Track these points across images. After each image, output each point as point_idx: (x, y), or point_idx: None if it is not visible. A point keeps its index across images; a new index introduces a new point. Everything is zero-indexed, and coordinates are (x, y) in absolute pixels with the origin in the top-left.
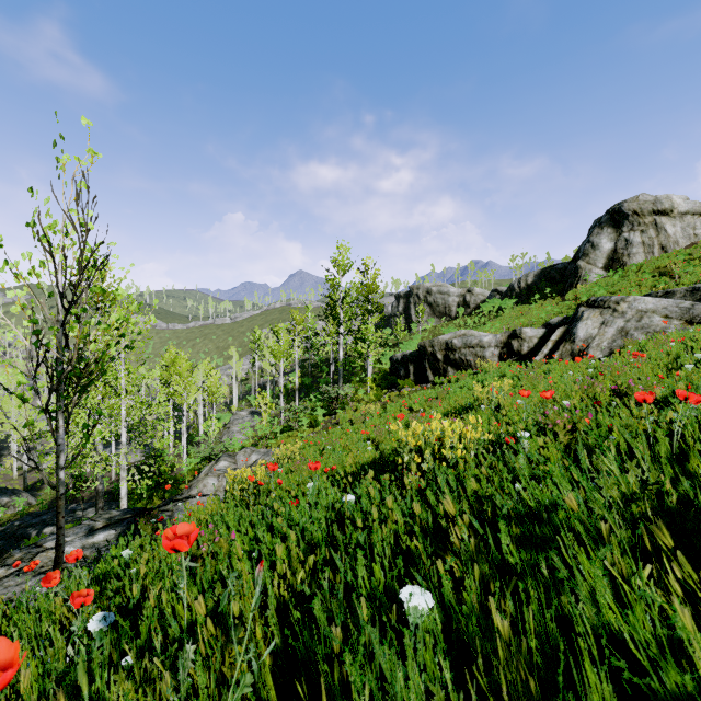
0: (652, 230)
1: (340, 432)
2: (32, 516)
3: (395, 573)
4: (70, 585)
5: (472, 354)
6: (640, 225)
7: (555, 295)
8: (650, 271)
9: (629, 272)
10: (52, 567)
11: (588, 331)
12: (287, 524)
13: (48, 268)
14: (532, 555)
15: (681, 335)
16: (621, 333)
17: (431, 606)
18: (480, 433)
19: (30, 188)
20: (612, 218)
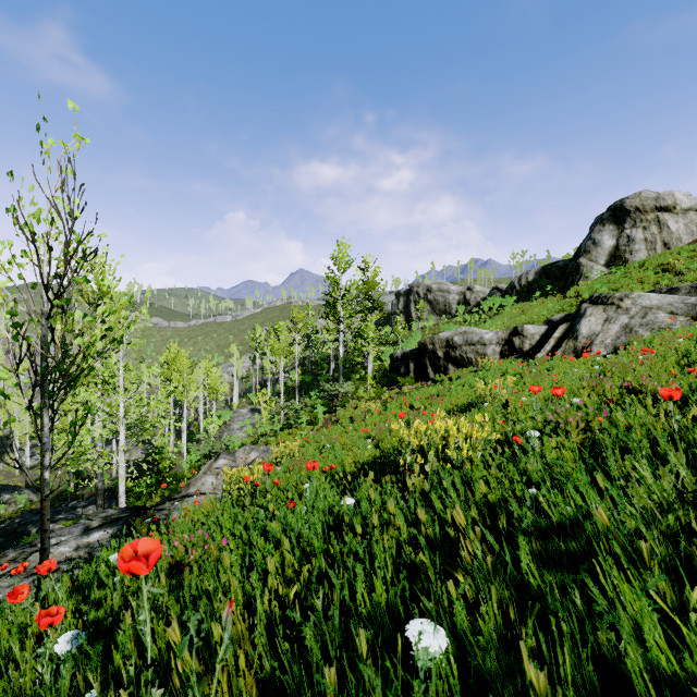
0: (654, 227)
1: (339, 429)
2: (32, 513)
3: (399, 590)
4: (49, 594)
5: (473, 351)
6: (642, 221)
7: (556, 292)
8: (652, 267)
9: (631, 269)
10: None
11: (592, 328)
12: (283, 527)
13: (31, 258)
14: (557, 575)
15: (688, 332)
16: (625, 330)
17: (444, 646)
18: (487, 432)
19: (10, 173)
20: (614, 215)
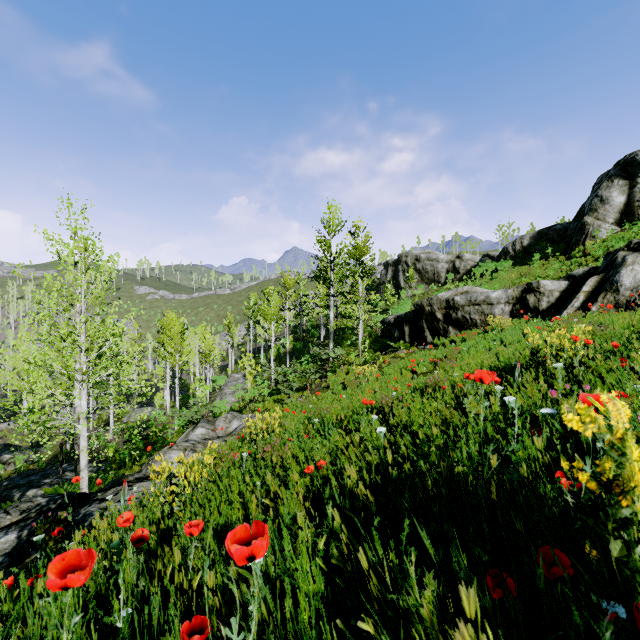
0: None
1: (330, 397)
2: (21, 476)
3: None
4: None
5: (478, 312)
6: None
7: (558, 254)
8: None
9: None
10: None
11: (637, 277)
12: None
13: None
14: None
15: None
16: None
17: None
18: None
19: None
20: (624, 169)
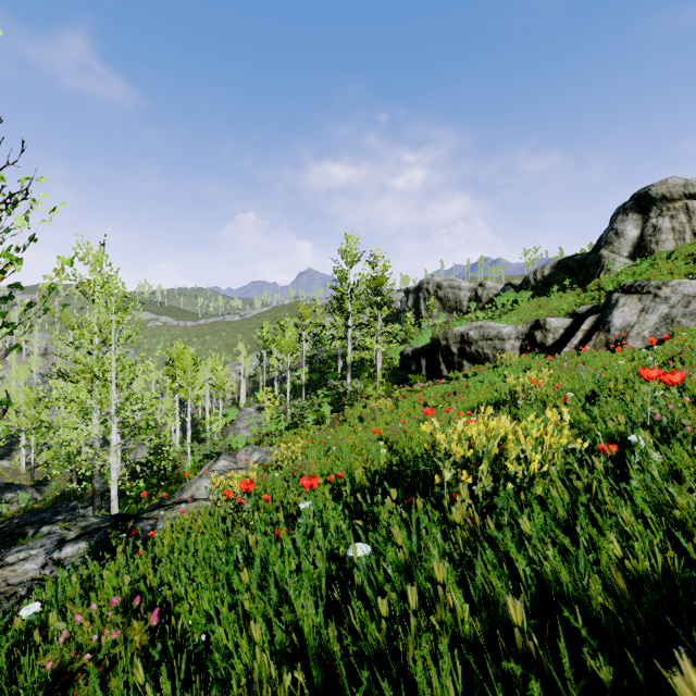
0: (683, 215)
1: (347, 429)
2: (32, 513)
3: None
4: None
5: (490, 346)
6: (669, 209)
7: (575, 286)
8: (681, 258)
9: (658, 260)
10: (0, 592)
11: (626, 319)
12: (263, 576)
13: None
14: None
15: None
16: (666, 320)
17: None
18: (567, 437)
19: None
20: (638, 204)
